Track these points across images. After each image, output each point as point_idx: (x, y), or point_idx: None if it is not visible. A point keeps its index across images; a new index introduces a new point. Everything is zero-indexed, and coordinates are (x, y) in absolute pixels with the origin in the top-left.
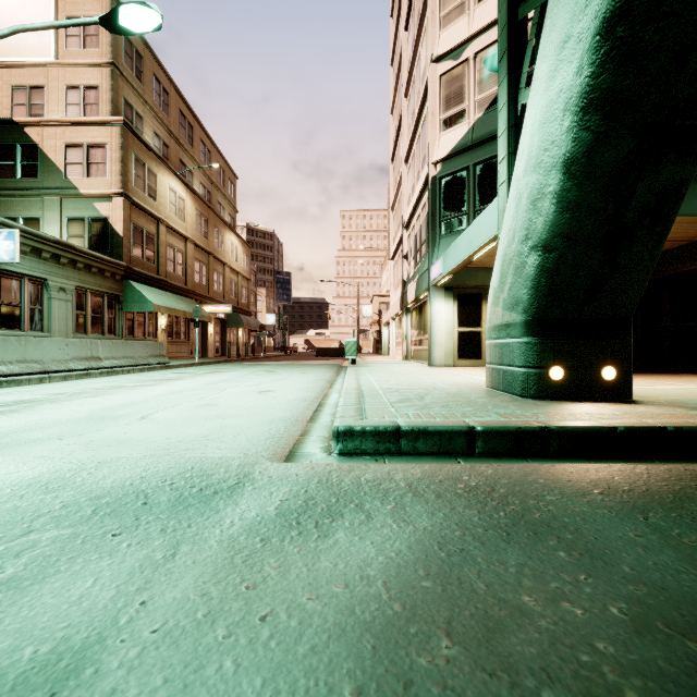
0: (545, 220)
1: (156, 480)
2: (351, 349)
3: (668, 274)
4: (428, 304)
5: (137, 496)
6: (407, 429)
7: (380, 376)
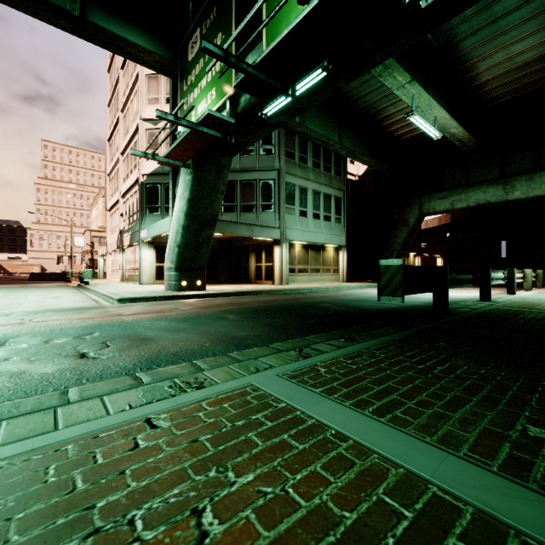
0: (179, 239)
1: (79, 308)
2: (88, 275)
3: (242, 245)
4: (139, 250)
5: (81, 308)
6: (139, 297)
7: (115, 289)
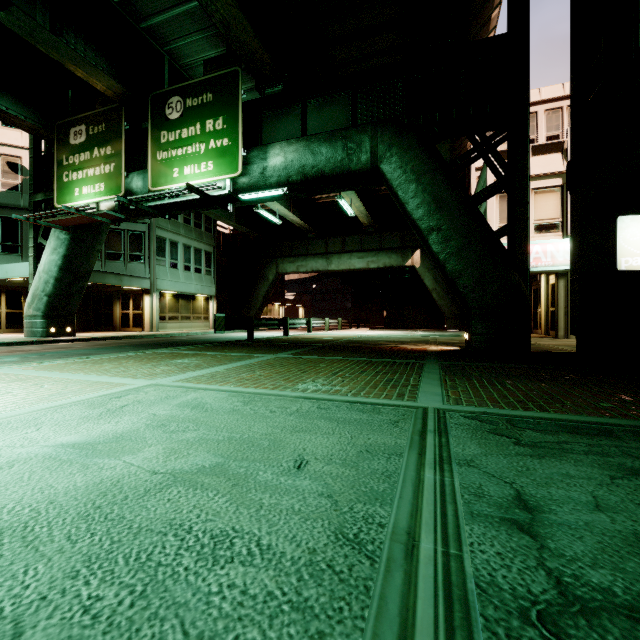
0: (50, 289)
1: None
2: None
3: (104, 291)
4: None
5: None
6: (16, 342)
7: None
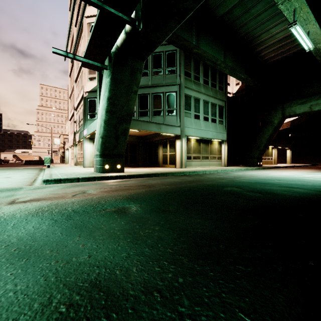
0: (102, 131)
1: None
2: (47, 161)
3: (153, 140)
4: (83, 144)
5: None
6: (63, 179)
7: (60, 170)
